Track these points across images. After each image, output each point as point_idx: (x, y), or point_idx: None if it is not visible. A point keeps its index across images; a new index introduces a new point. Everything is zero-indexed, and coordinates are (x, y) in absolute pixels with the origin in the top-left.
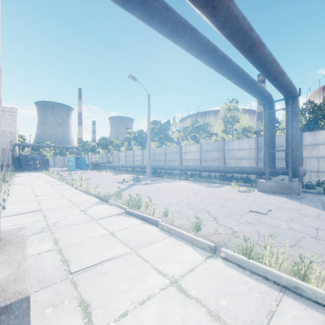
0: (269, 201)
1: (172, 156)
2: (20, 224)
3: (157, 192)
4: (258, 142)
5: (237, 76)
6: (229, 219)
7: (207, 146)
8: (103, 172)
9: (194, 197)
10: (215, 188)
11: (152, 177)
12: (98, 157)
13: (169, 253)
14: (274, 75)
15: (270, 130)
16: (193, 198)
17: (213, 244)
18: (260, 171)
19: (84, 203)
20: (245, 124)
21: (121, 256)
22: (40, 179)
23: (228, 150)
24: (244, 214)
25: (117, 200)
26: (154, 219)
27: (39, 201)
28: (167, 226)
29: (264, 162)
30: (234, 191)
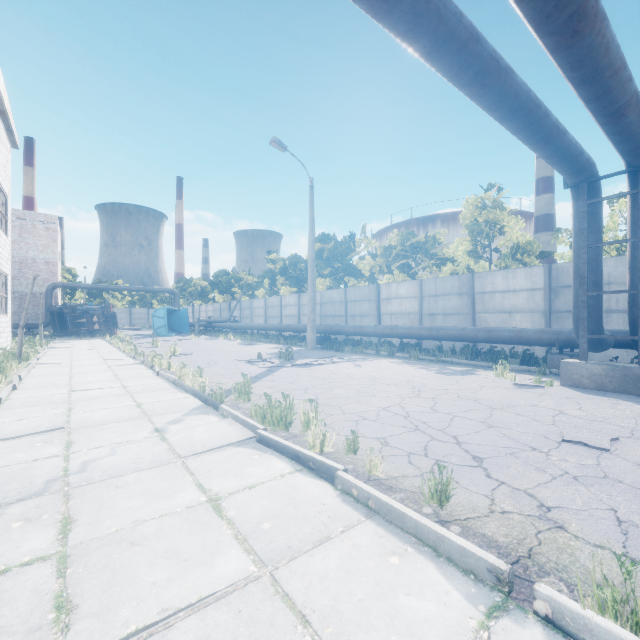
0: (602, 413)
1: (361, 307)
2: (4, 467)
3: (329, 384)
4: (552, 275)
5: (522, 113)
6: (516, 464)
7: (436, 285)
8: (221, 340)
9: (415, 398)
10: (459, 377)
11: (318, 350)
12: (213, 309)
13: (371, 585)
14: (617, 106)
15: (591, 245)
16: (412, 401)
17: (503, 564)
18: (560, 340)
19: (165, 411)
20: (518, 237)
21: (229, 591)
22: (94, 353)
23: (482, 292)
24: (549, 448)
25: (240, 405)
26: (325, 463)
27: (72, 405)
28: (359, 486)
29: (574, 318)
30: (505, 384)
